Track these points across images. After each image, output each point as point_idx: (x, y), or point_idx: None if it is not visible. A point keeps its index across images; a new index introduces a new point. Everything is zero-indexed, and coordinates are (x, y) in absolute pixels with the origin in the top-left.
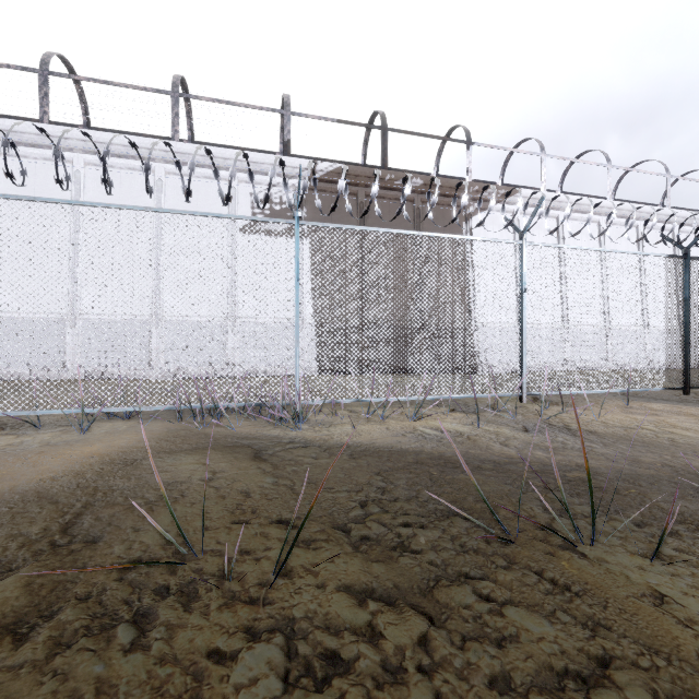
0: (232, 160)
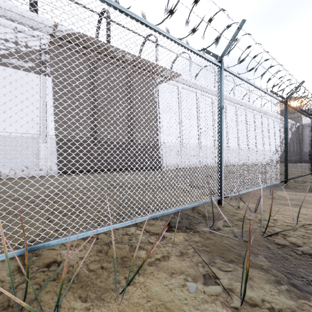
0: None
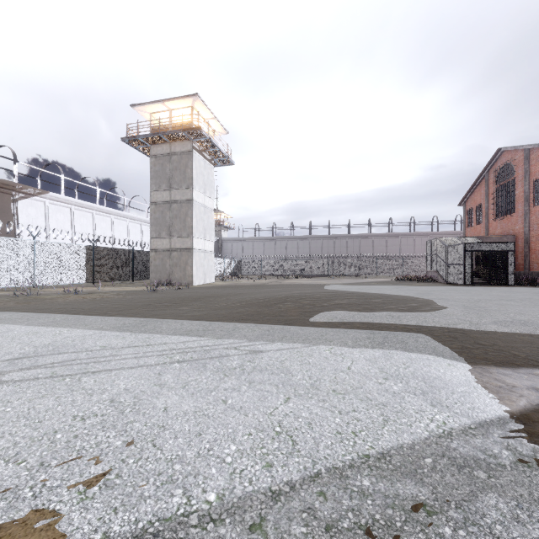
0: None
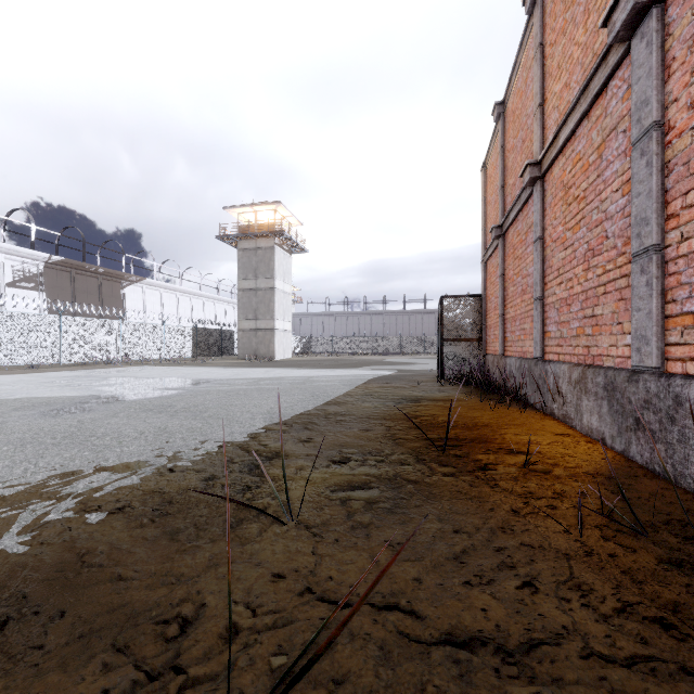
0: (4, 248)
